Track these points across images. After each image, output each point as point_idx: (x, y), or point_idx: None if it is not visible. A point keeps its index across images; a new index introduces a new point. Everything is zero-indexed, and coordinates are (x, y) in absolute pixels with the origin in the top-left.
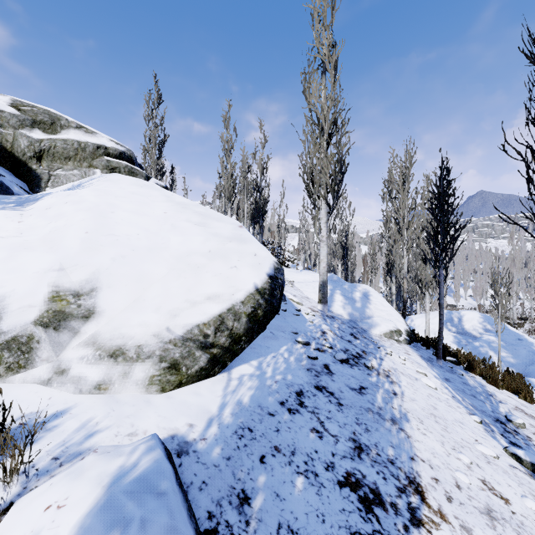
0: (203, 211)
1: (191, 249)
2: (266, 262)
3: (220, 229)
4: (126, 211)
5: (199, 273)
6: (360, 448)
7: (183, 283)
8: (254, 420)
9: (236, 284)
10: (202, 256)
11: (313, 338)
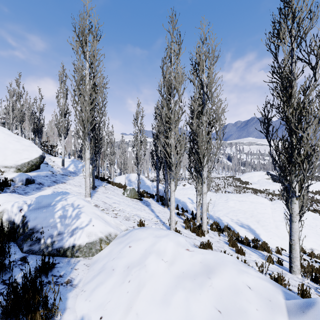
0: (18, 137)
1: (17, 148)
2: (40, 152)
3: (25, 143)
4: None
5: (21, 154)
6: (57, 180)
7: (17, 156)
8: (37, 176)
9: (32, 156)
10: (21, 150)
11: (55, 171)
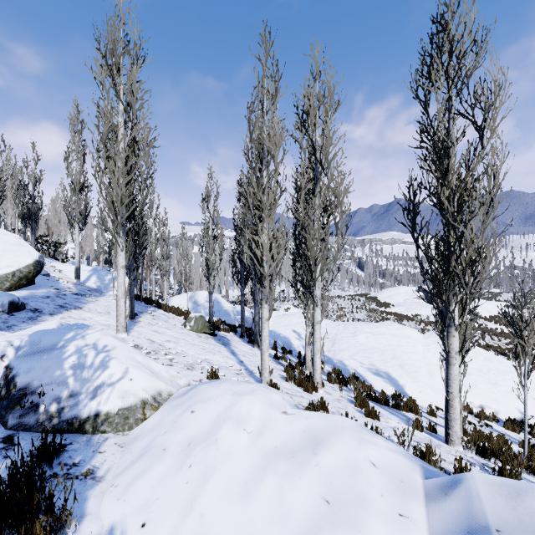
0: None
1: None
2: (35, 255)
3: (7, 239)
4: None
5: (0, 258)
6: (67, 304)
7: None
8: (30, 298)
9: (20, 262)
10: None
11: (63, 289)
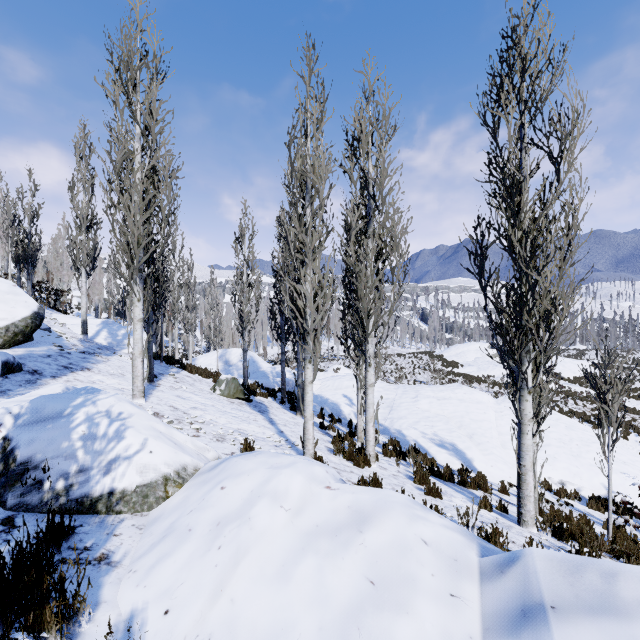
0: None
1: None
2: (33, 305)
3: None
4: None
5: None
6: (72, 364)
7: None
8: (27, 357)
9: (15, 314)
10: None
11: (67, 346)
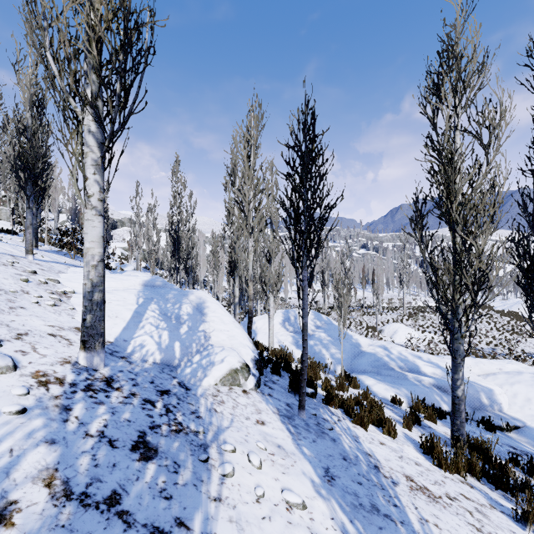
0: None
1: None
2: None
3: None
4: None
5: None
6: None
7: None
8: None
9: None
10: None
11: None
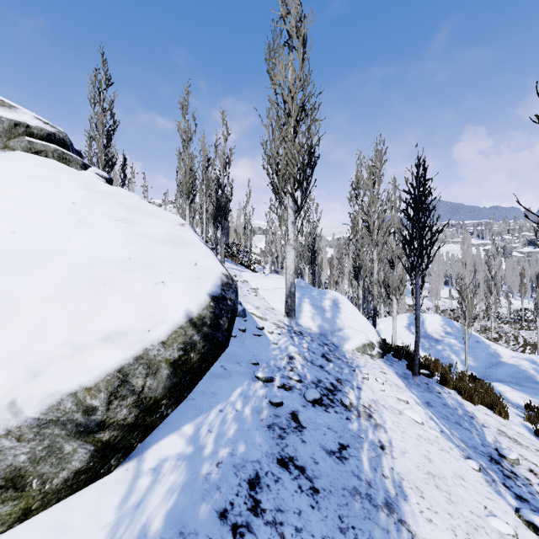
0: (133, 204)
1: (100, 255)
2: (209, 275)
3: (152, 227)
4: (6, 197)
5: (103, 294)
6: None
7: (71, 311)
8: None
9: (157, 312)
10: (117, 265)
11: (278, 369)
